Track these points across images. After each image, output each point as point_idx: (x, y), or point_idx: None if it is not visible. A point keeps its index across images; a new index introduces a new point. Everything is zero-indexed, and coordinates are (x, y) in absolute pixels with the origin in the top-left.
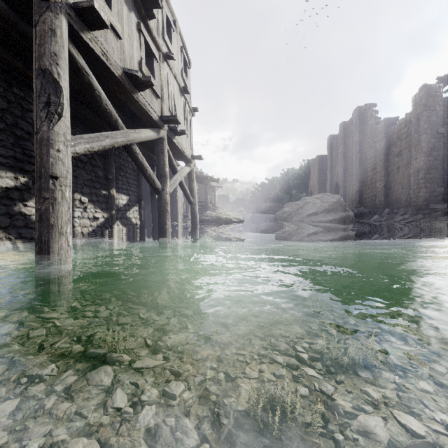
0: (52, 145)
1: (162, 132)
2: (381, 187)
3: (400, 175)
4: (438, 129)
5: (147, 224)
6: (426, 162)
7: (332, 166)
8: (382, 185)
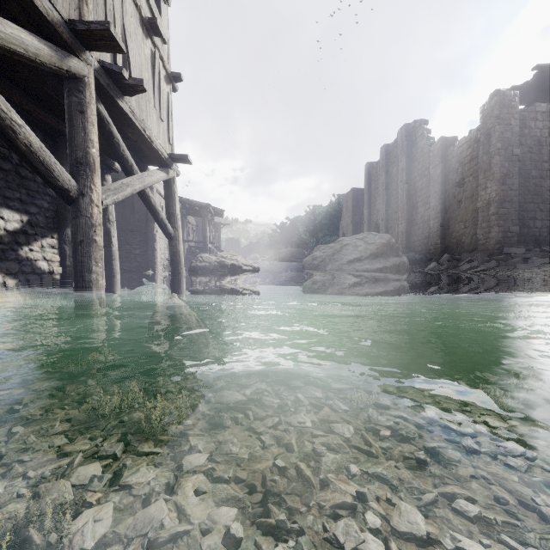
0: None
1: (76, 62)
2: (437, 226)
3: (462, 210)
4: (513, 149)
5: None
6: (499, 192)
7: (370, 202)
8: (438, 224)
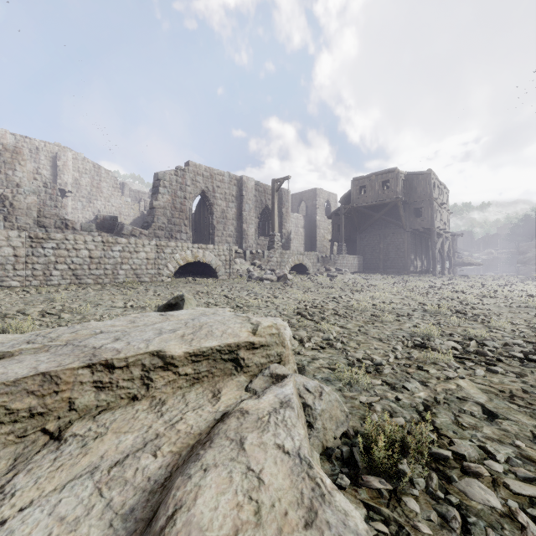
0: (435, 253)
1: (443, 236)
2: None
3: None
4: None
5: None
6: None
7: None
8: None
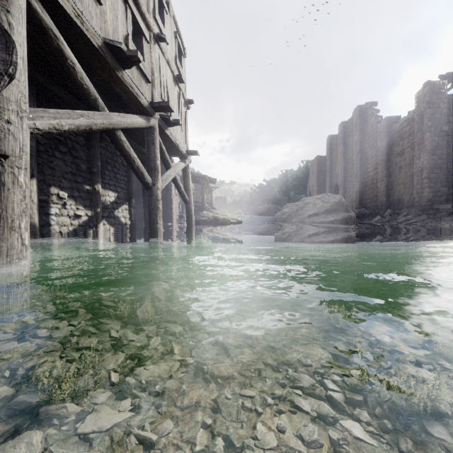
0: None
1: (152, 120)
2: (383, 187)
3: (403, 175)
4: (442, 127)
5: (140, 225)
6: (430, 160)
7: (331, 167)
8: (384, 186)
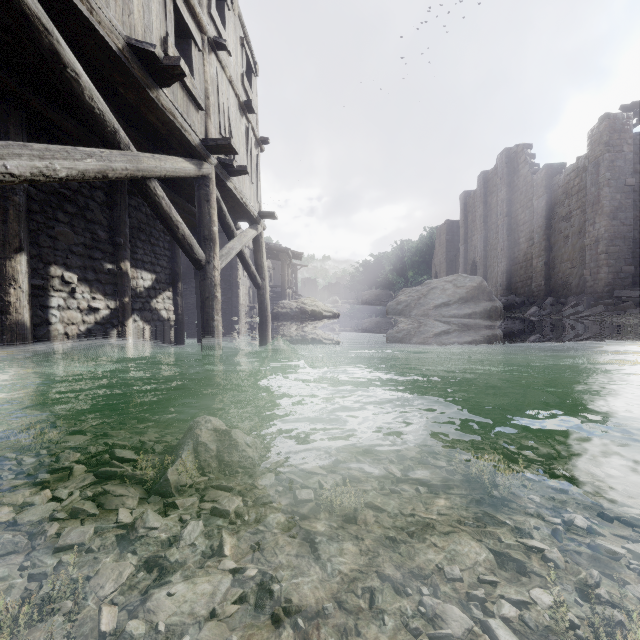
0: None
1: (206, 167)
2: (541, 265)
3: (569, 248)
4: (626, 179)
5: (191, 320)
6: (609, 227)
7: (466, 237)
8: (542, 263)
